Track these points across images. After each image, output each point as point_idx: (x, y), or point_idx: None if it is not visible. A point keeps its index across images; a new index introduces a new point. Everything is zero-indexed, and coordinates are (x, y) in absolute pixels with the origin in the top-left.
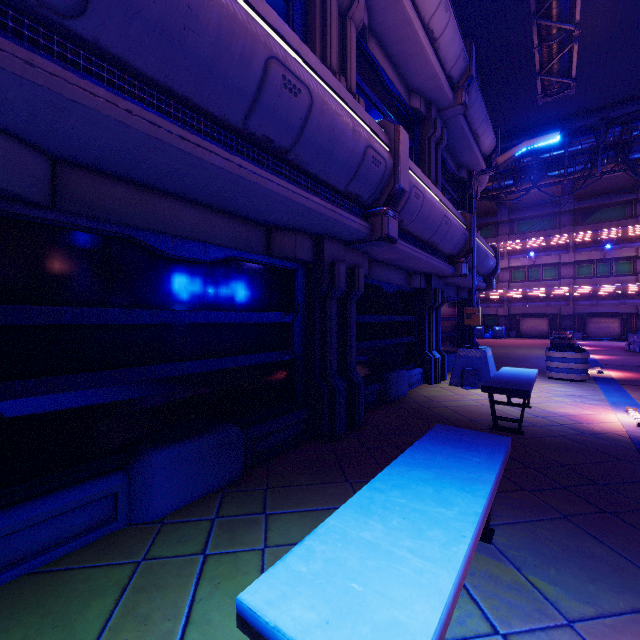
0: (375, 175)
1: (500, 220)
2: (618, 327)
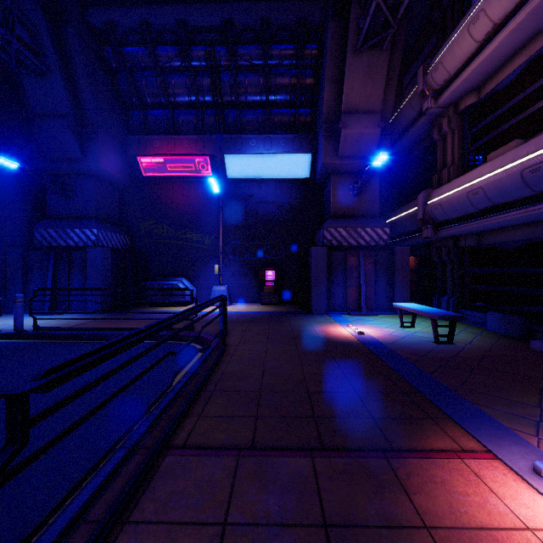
0: (542, 174)
1: None
2: None
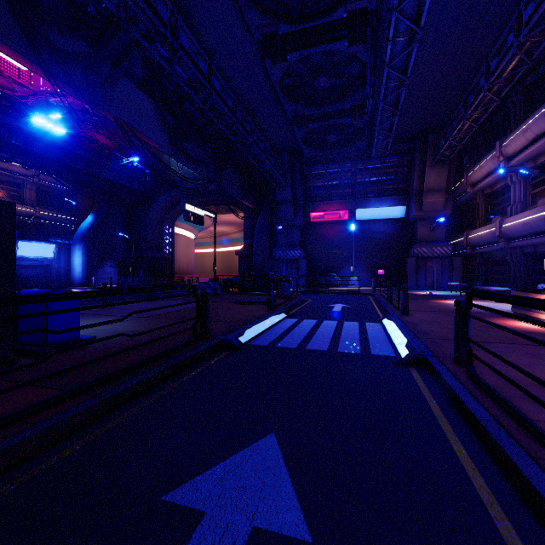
0: (495, 236)
1: None
2: None
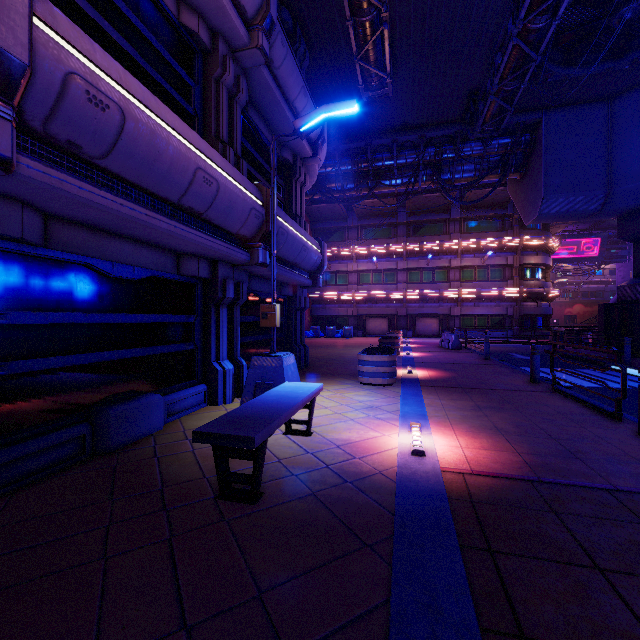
0: None
1: (350, 225)
2: (437, 326)
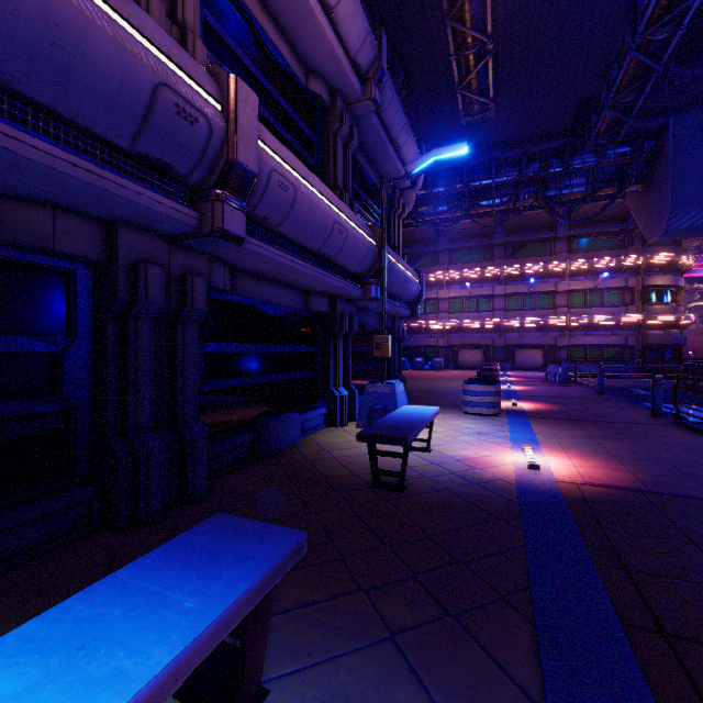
0: (190, 136)
1: (440, 249)
2: (541, 358)
